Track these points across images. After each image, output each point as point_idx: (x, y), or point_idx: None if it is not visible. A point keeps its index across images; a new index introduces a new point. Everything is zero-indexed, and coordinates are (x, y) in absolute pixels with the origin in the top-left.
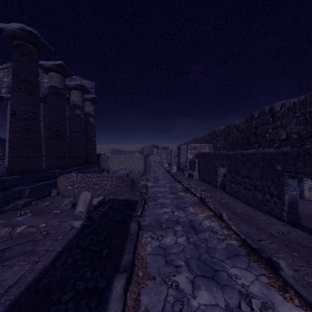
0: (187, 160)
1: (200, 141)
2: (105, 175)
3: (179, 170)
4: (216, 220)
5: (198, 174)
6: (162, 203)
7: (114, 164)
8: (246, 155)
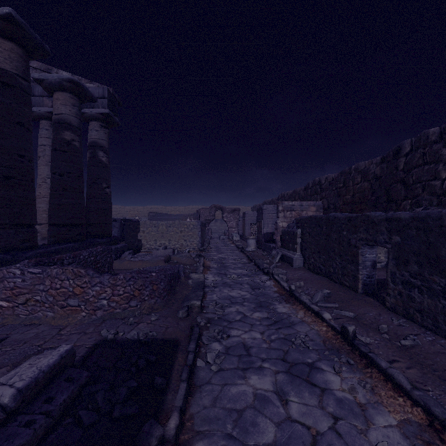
0: (278, 231)
1: (290, 199)
2: (125, 258)
3: (259, 247)
4: None
5: (302, 257)
6: (243, 344)
7: (148, 237)
8: None
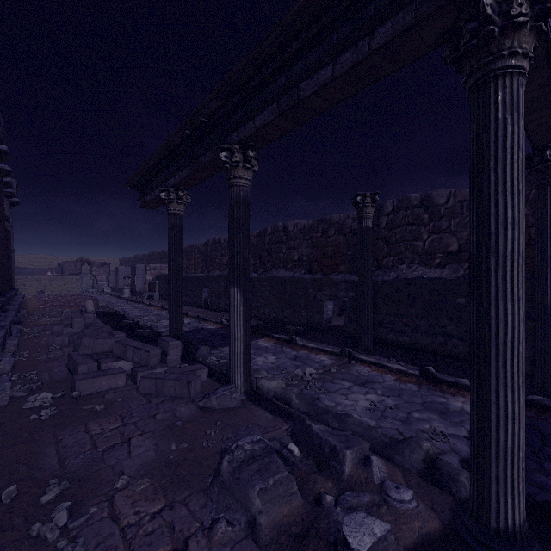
0: (147, 282)
1: (159, 257)
2: None
3: (133, 295)
4: None
5: (159, 294)
6: (133, 312)
7: (30, 289)
8: (191, 277)
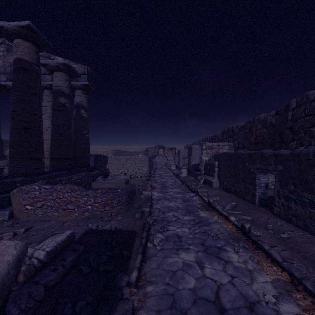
0: (202, 163)
1: (211, 141)
2: (99, 181)
3: (189, 174)
4: (309, 305)
5: (218, 181)
6: (176, 235)
7: (113, 167)
8: None
